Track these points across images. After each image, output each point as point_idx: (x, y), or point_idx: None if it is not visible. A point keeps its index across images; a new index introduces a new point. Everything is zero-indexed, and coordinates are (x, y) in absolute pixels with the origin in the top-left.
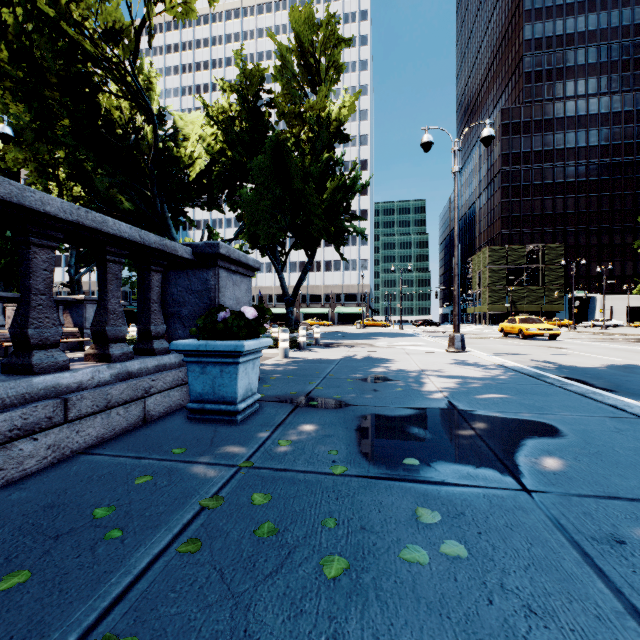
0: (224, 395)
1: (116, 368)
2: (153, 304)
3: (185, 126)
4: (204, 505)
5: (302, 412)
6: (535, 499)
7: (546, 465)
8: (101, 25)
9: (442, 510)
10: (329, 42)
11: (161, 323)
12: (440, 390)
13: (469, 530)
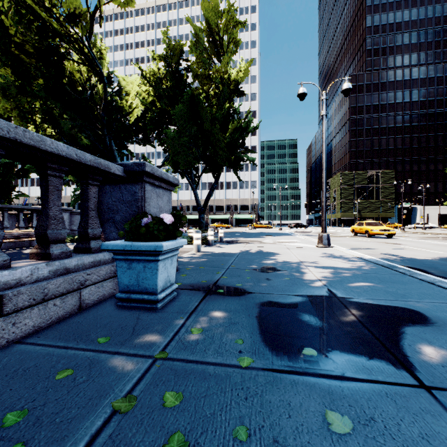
0: (146, 287)
1: (55, 265)
2: (91, 211)
3: (127, 85)
4: (116, 408)
5: (211, 299)
6: (437, 398)
7: (431, 355)
8: (65, 11)
9: (351, 414)
10: (230, 24)
11: (97, 227)
12: (319, 279)
13: (386, 444)
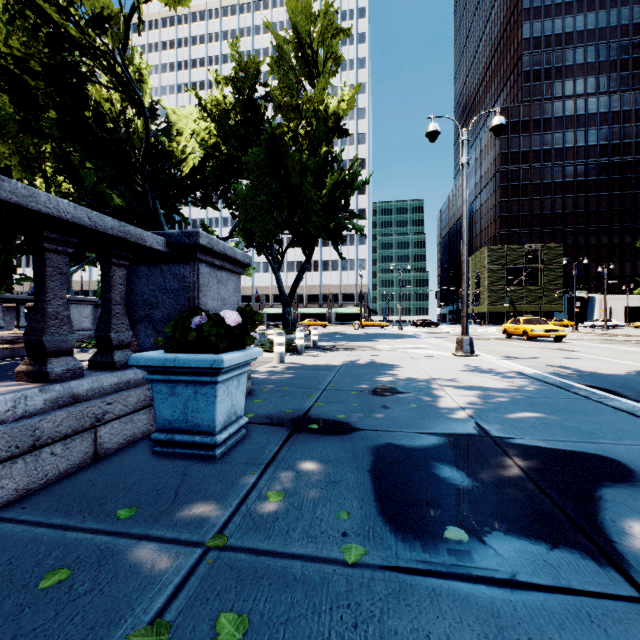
0: (199, 423)
1: (54, 391)
2: (115, 306)
3: (178, 120)
4: None
5: (299, 441)
6: None
7: None
8: (88, 11)
9: None
10: (327, 32)
11: (126, 329)
12: (461, 406)
13: None
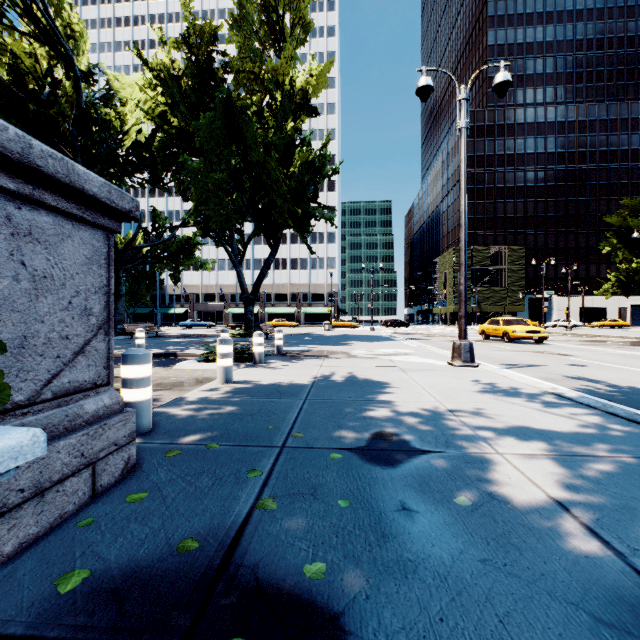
0: None
1: None
2: None
3: (122, 88)
4: None
5: None
6: None
7: None
8: None
9: None
10: None
11: None
12: (557, 500)
13: None
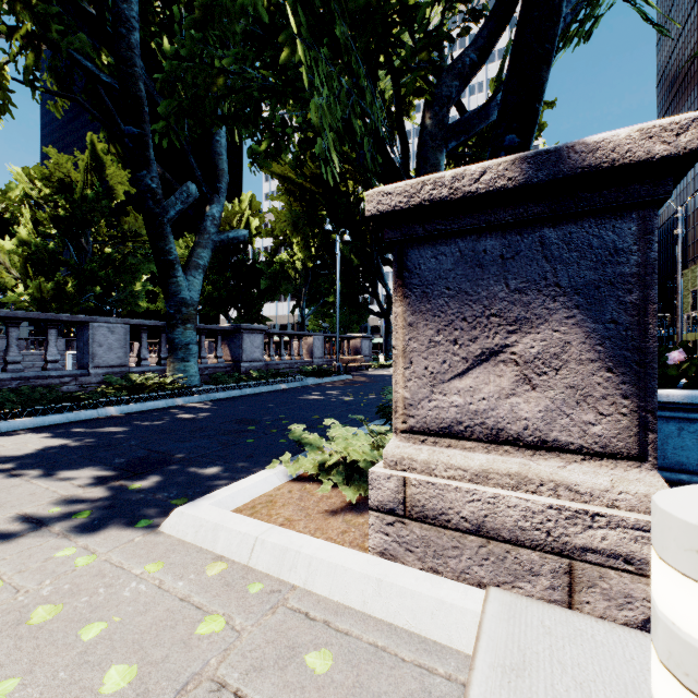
0: None
1: None
2: None
3: None
4: None
5: None
6: None
7: None
8: None
9: None
10: None
11: None
12: None
13: None
